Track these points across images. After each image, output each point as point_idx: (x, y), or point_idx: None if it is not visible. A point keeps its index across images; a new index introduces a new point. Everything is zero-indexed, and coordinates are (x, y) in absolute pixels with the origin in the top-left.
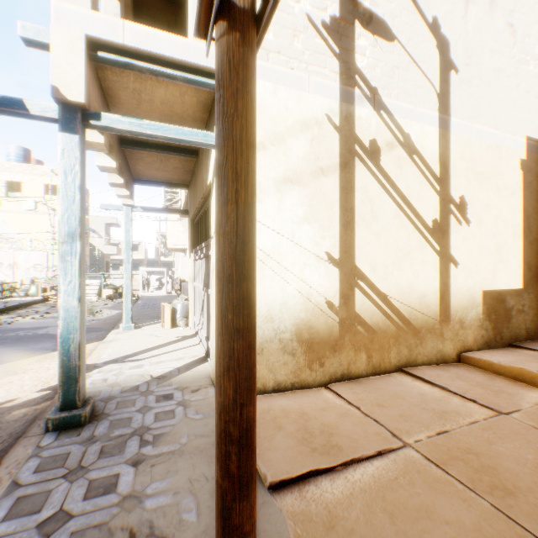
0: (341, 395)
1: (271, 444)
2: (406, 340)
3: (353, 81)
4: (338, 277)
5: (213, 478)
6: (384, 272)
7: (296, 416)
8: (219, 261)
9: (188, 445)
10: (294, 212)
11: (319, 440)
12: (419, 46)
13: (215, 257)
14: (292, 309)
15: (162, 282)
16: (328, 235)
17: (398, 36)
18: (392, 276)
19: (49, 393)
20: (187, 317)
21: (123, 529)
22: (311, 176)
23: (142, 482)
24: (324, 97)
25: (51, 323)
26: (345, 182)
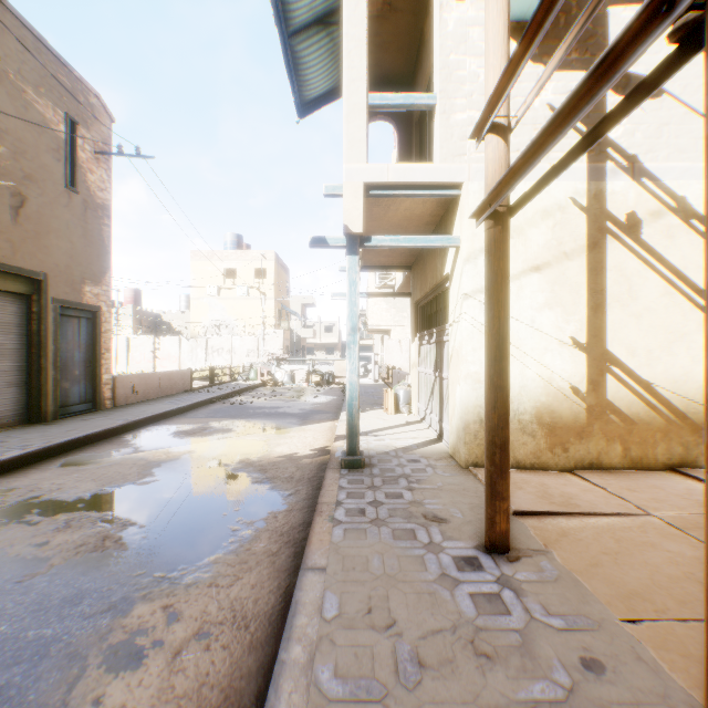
0: (586, 479)
1: (513, 495)
2: (679, 436)
3: (603, 155)
4: (584, 362)
5: (469, 504)
6: (646, 358)
7: (536, 484)
8: (489, 349)
9: (444, 488)
10: (534, 299)
11: (558, 499)
12: (700, 89)
13: (485, 347)
14: (531, 393)
15: (368, 368)
16: (572, 320)
17: (667, 87)
18: (657, 362)
19: (317, 452)
20: (409, 404)
21: (417, 512)
22: (552, 262)
23: (419, 498)
24: (568, 180)
25: (282, 404)
26: (593, 263)
